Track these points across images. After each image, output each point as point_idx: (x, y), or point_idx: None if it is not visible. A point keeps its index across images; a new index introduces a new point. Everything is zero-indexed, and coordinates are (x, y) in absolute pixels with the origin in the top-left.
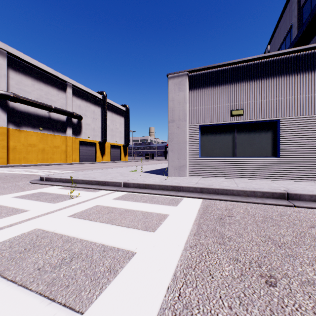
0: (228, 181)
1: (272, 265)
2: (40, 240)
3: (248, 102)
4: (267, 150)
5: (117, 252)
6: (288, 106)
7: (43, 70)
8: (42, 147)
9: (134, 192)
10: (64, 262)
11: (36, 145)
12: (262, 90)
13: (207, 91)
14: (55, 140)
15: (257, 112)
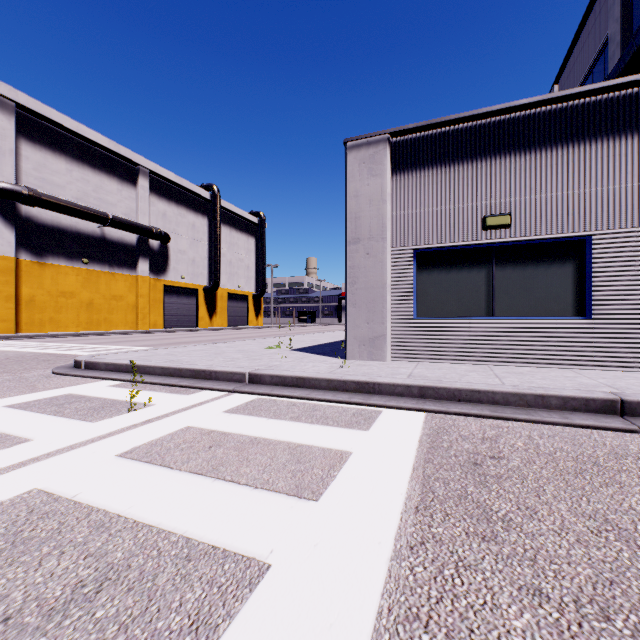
0: (480, 371)
1: (639, 614)
2: (35, 524)
3: (521, 198)
4: (564, 303)
5: (222, 562)
6: (611, 206)
7: (89, 142)
8: (87, 298)
9: (272, 395)
10: (80, 596)
11: (76, 294)
12: (554, 171)
13: (431, 175)
14: (115, 284)
15: (543, 221)
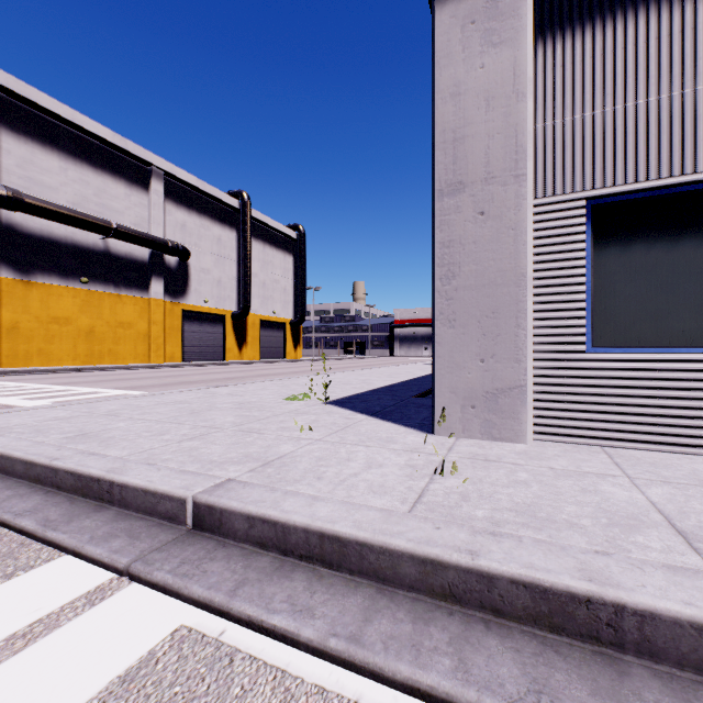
0: None
1: None
2: None
3: None
4: None
5: None
6: None
7: (89, 134)
8: (87, 325)
9: (229, 615)
10: None
11: (73, 320)
12: None
13: (633, 26)
14: (121, 308)
15: None
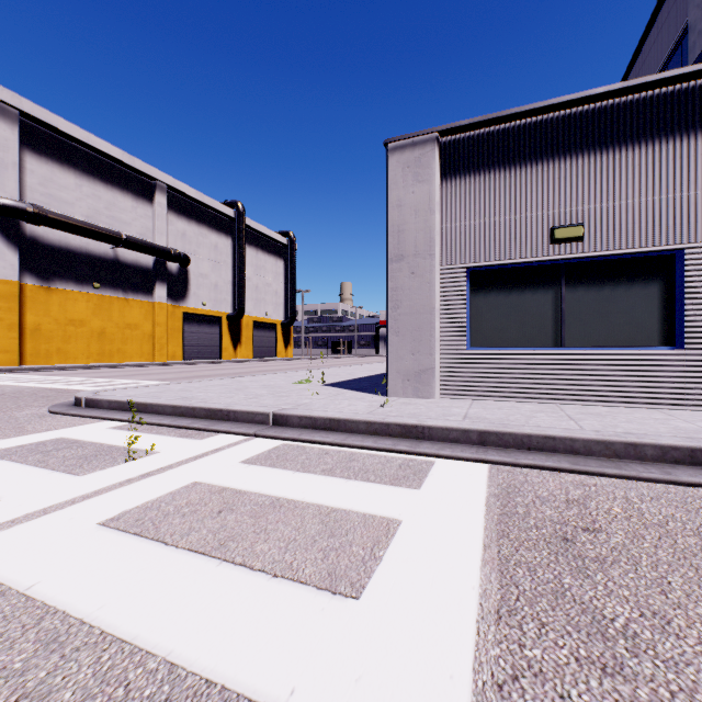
0: (548, 411)
1: None
2: None
3: (596, 206)
4: (648, 330)
5: None
6: None
7: (101, 154)
8: (99, 326)
9: (300, 440)
10: None
11: (86, 322)
12: (636, 172)
13: (488, 180)
14: (129, 311)
15: (623, 232)
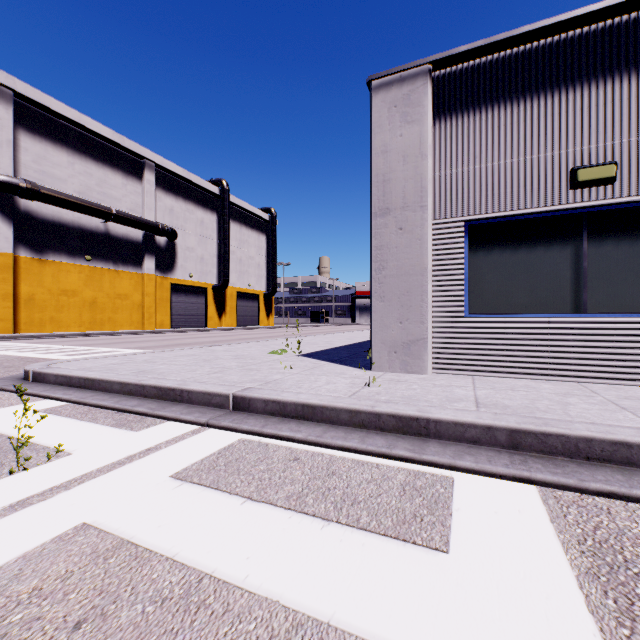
0: (579, 394)
1: None
2: None
3: (630, 140)
4: None
5: None
6: None
7: (92, 133)
8: (90, 296)
9: (263, 434)
10: None
11: (78, 292)
12: None
13: (491, 117)
14: (119, 282)
15: None
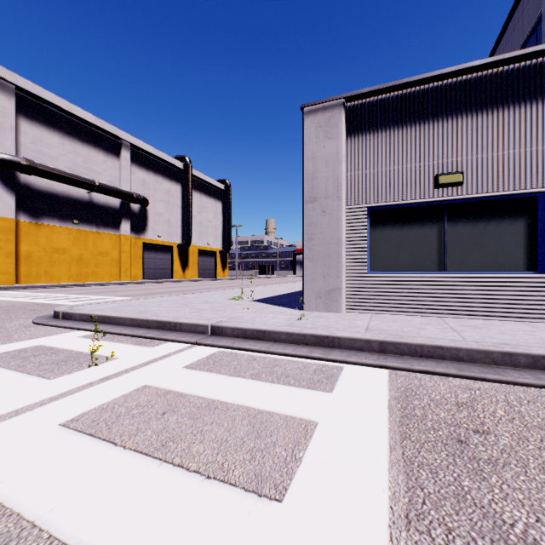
0: (434, 324)
1: None
2: None
3: (472, 157)
4: (515, 257)
5: None
6: None
7: (79, 119)
8: (77, 254)
9: (232, 348)
10: None
11: (68, 250)
12: (506, 130)
13: (384, 136)
14: (101, 242)
15: (495, 178)
